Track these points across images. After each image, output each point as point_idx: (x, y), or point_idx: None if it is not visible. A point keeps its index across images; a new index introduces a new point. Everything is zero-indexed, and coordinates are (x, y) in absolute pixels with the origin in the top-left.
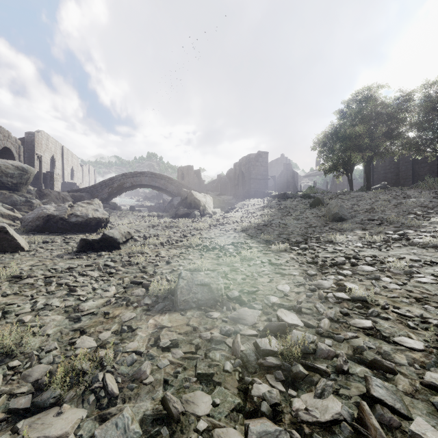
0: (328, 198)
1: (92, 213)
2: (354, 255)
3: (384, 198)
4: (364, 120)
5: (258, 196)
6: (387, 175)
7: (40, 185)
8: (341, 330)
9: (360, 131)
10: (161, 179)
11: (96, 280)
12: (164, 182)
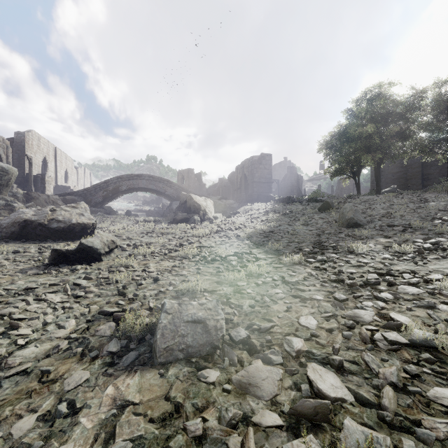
0: (337, 202)
1: (76, 218)
2: (388, 271)
3: (399, 202)
4: (374, 119)
5: (261, 200)
6: (395, 179)
7: (30, 188)
8: (419, 411)
9: (370, 131)
10: (160, 182)
11: (54, 308)
12: (163, 185)
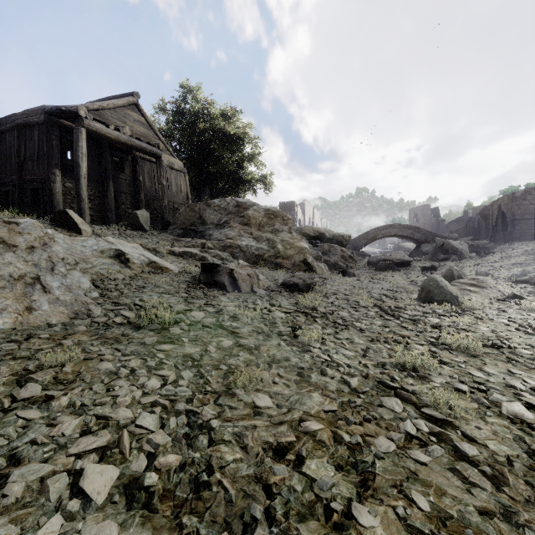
0: None
1: (404, 258)
2: None
3: None
4: None
5: (524, 239)
6: None
7: None
8: None
9: None
10: (409, 229)
11: None
12: (411, 231)
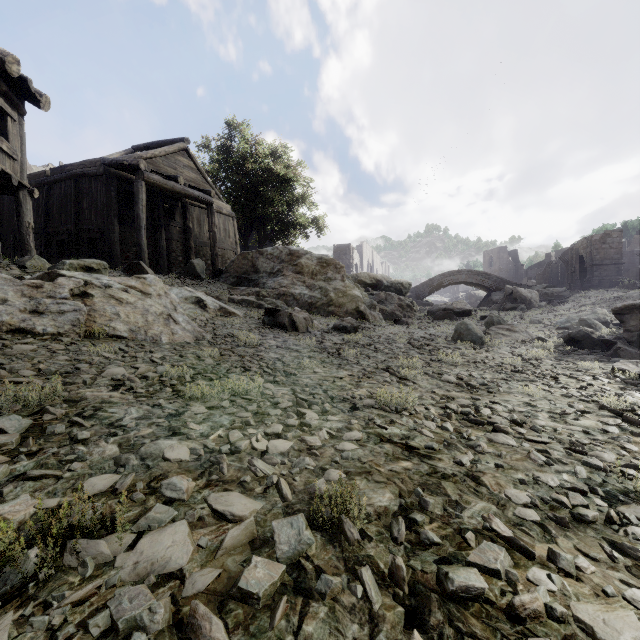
0: None
1: (465, 307)
2: None
3: None
4: None
5: (603, 286)
6: None
7: None
8: None
9: None
10: (478, 275)
11: None
12: (481, 278)
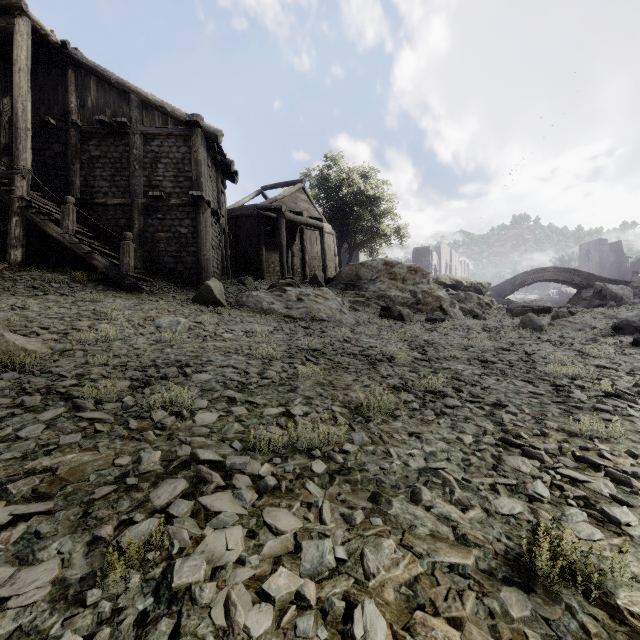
0: None
1: (545, 305)
2: None
3: None
4: None
5: None
6: None
7: None
8: None
9: None
10: (566, 273)
11: None
12: (569, 275)
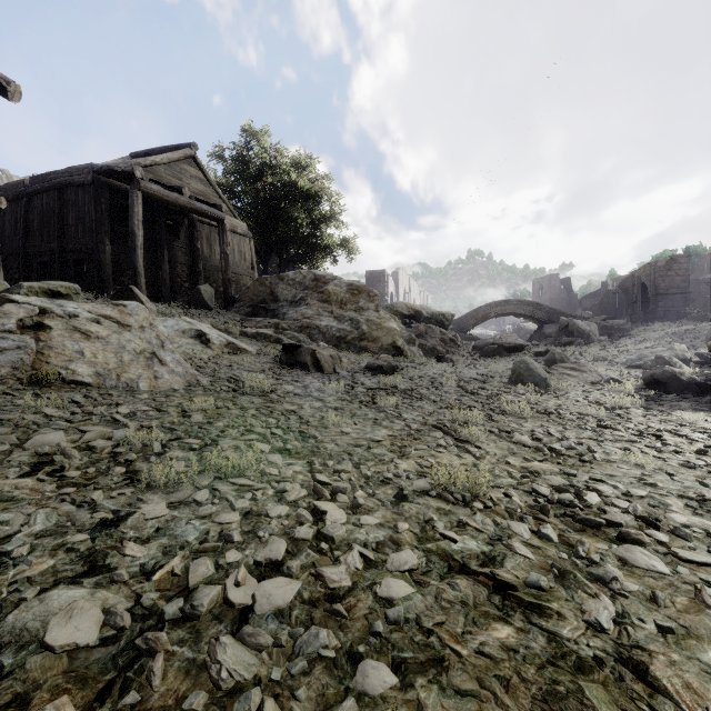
0: None
1: (516, 342)
2: None
3: None
4: None
5: (669, 318)
6: None
7: None
8: None
9: None
10: (528, 306)
11: None
12: (531, 309)
